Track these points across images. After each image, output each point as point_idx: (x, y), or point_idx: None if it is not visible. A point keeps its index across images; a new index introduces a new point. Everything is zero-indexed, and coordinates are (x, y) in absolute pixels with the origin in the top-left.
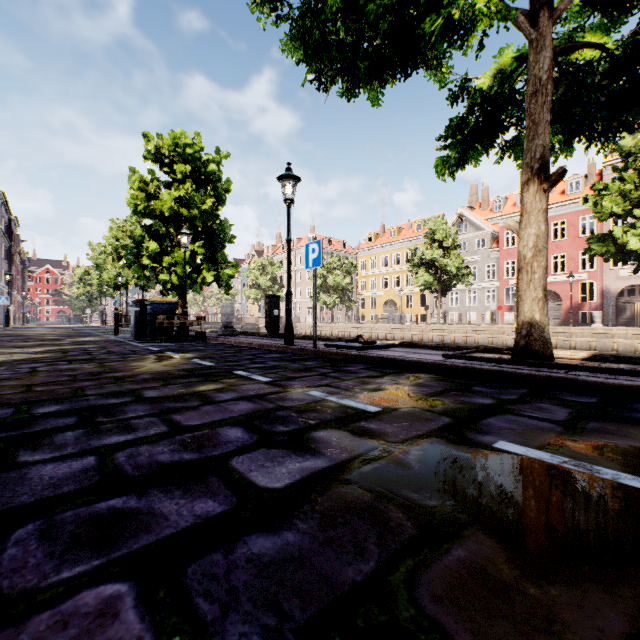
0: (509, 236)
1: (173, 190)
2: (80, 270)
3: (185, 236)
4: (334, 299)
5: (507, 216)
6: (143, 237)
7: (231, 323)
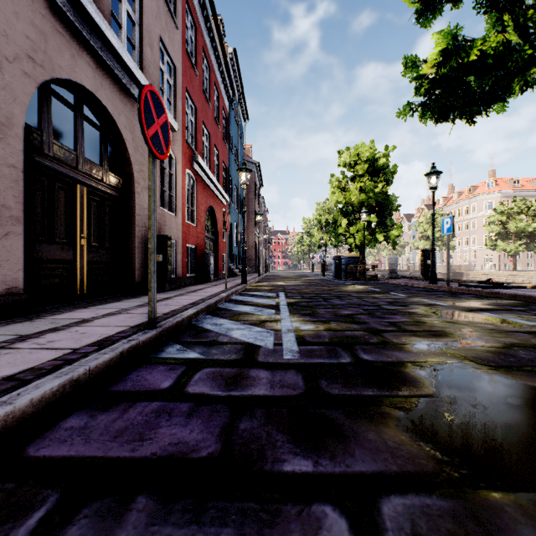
0: None
1: (356, 183)
2: (298, 236)
3: (364, 214)
4: (516, 246)
5: None
6: (338, 216)
7: (395, 270)
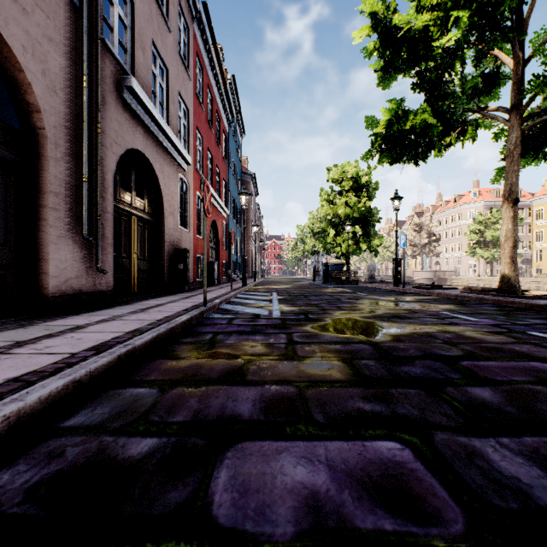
0: None
1: (342, 198)
2: (292, 243)
3: (348, 226)
4: (492, 253)
5: None
6: (327, 226)
7: (373, 275)
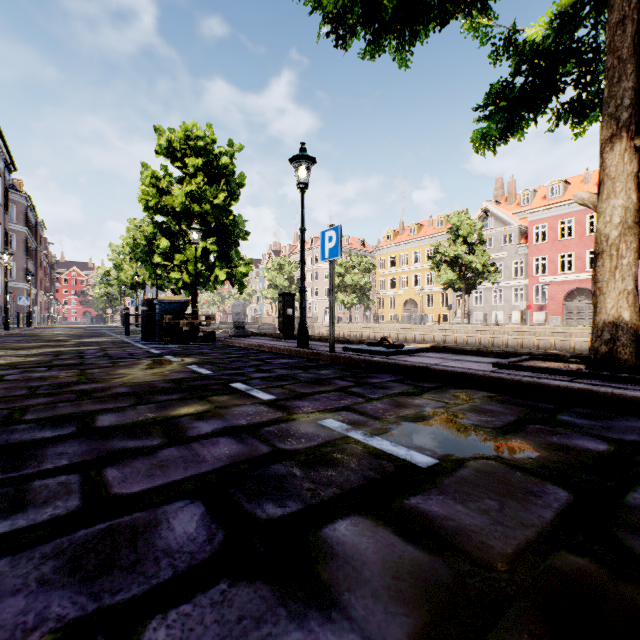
0: (539, 231)
1: (185, 185)
2: (101, 271)
3: (195, 231)
4: (352, 298)
5: (537, 209)
6: (155, 234)
7: (243, 323)
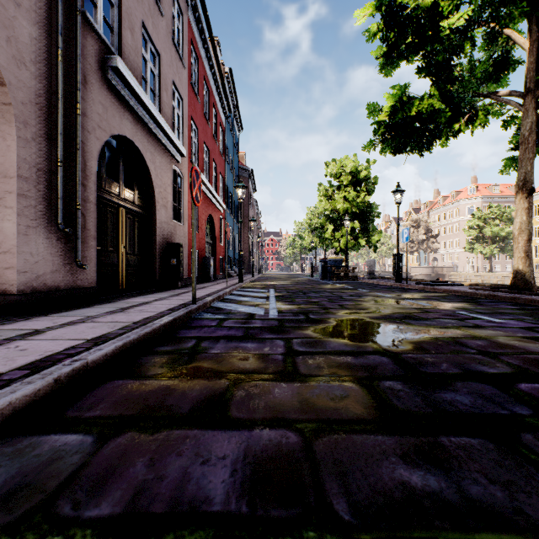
0: None
1: (341, 192)
2: (290, 239)
3: (346, 221)
4: (491, 249)
5: None
6: (325, 222)
7: (373, 271)
